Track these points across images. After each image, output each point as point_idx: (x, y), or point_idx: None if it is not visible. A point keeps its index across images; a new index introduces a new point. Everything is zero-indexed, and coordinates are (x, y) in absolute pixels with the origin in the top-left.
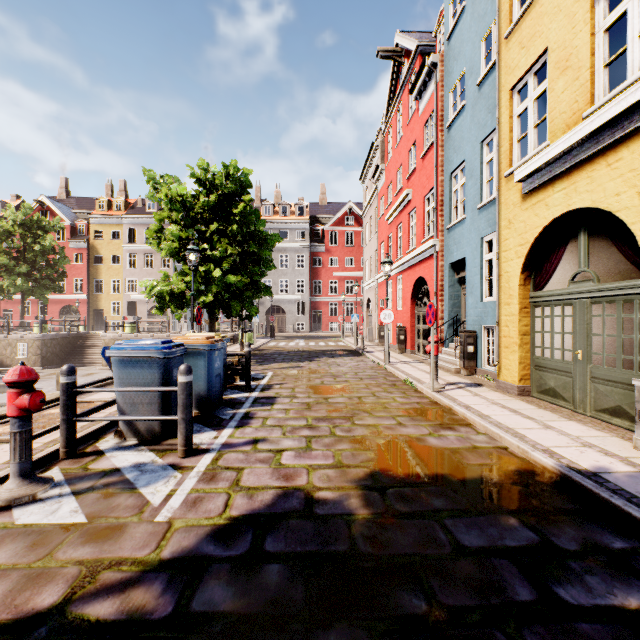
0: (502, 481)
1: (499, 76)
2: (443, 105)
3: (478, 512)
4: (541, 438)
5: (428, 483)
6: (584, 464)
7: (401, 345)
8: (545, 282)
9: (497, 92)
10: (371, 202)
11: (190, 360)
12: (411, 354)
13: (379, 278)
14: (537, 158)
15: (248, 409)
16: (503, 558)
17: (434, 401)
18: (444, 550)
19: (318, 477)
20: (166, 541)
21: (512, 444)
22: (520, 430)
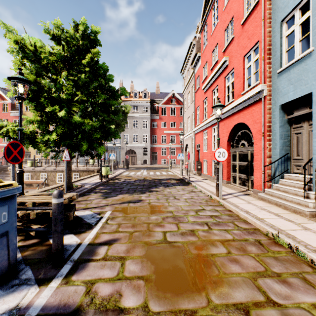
0: None
1: None
2: None
3: None
4: None
5: None
6: None
7: None
8: None
9: None
10: (189, 83)
11: None
12: (227, 184)
13: (196, 130)
14: None
15: None
16: None
17: None
18: None
19: None
20: None
21: None
22: None
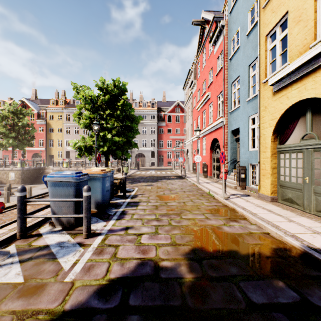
0: (270, 255)
1: (259, 29)
2: (227, 47)
3: (259, 277)
4: (288, 228)
5: (226, 256)
6: (317, 245)
7: (205, 173)
8: (286, 140)
9: (258, 37)
10: (189, 100)
11: (92, 182)
12: (210, 178)
13: (193, 139)
14: (282, 71)
15: (124, 209)
16: (279, 312)
17: (224, 204)
18: (241, 305)
19: (162, 252)
20: (69, 296)
21: (272, 231)
22: (275, 222)
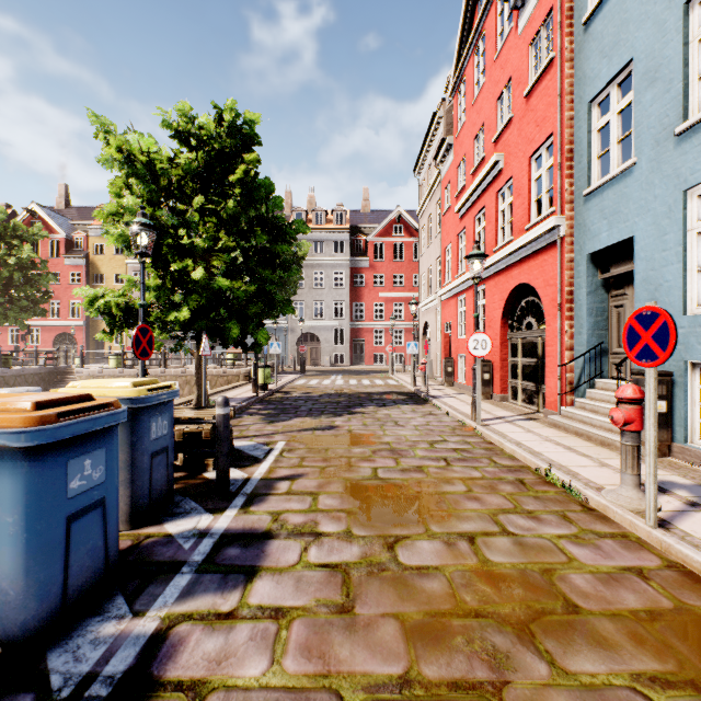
0: None
1: None
2: None
3: None
4: None
5: None
6: None
7: (485, 388)
8: None
9: None
10: (430, 196)
11: None
12: (501, 402)
13: (444, 294)
14: None
15: (170, 611)
16: None
17: (678, 565)
18: None
19: None
20: None
21: None
22: None
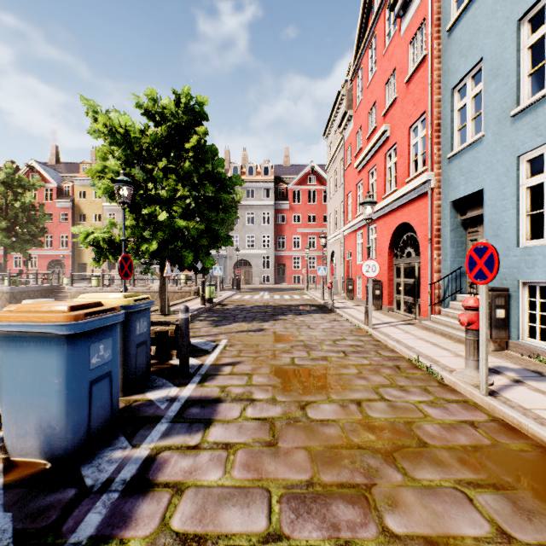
0: None
1: None
2: (440, 6)
3: None
4: None
5: None
6: None
7: (376, 301)
8: None
9: None
10: (336, 155)
11: (30, 355)
12: (388, 311)
13: (346, 230)
14: None
15: (156, 444)
16: None
17: (499, 419)
18: None
19: None
20: None
21: None
22: None
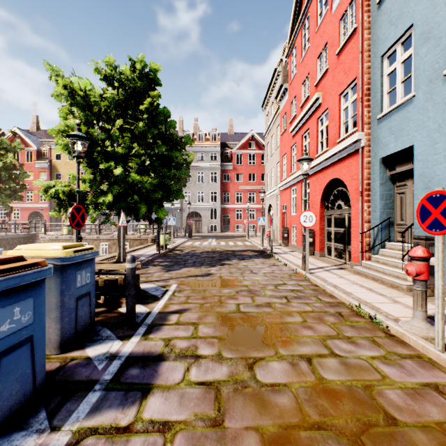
0: None
1: None
2: None
3: None
4: None
5: None
6: None
7: (309, 247)
8: None
9: None
10: (273, 123)
11: None
12: (320, 256)
13: (282, 186)
14: None
15: (81, 425)
16: None
17: None
18: None
19: None
20: None
21: None
22: None
